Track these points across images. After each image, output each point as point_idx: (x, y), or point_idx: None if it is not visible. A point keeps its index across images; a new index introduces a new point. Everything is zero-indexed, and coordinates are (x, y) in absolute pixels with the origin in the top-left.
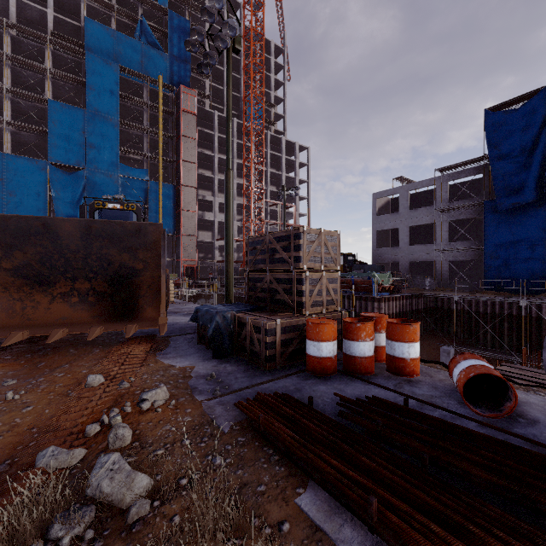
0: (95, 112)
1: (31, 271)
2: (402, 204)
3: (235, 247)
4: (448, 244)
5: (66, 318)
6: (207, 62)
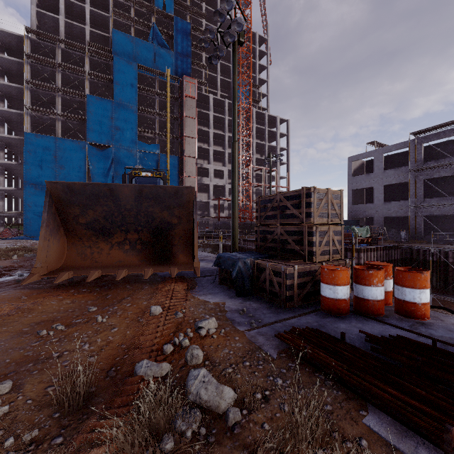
0: (120, 102)
1: (98, 225)
2: (376, 165)
3: (226, 206)
4: (422, 200)
5: (121, 261)
6: (217, 55)
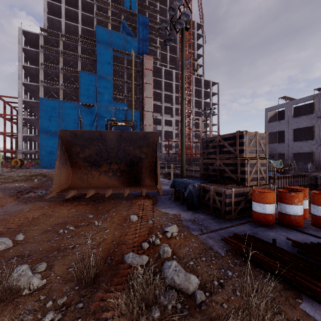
0: (101, 74)
1: (91, 159)
2: (287, 114)
3: (173, 145)
4: None
5: (107, 184)
6: (170, 38)
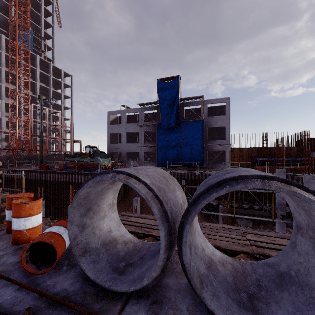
0: None
1: None
2: (123, 120)
3: (3, 137)
4: (143, 143)
5: None
6: None
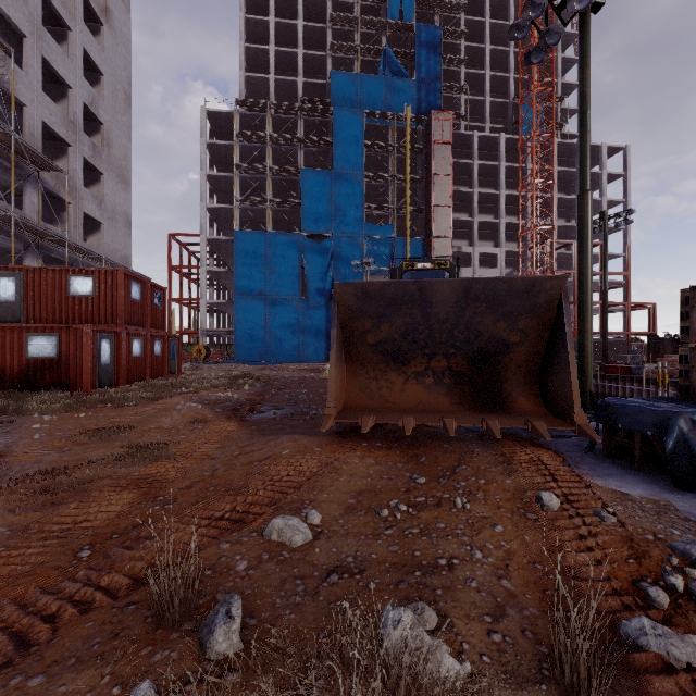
0: (342, 171)
1: (390, 346)
2: None
3: None
4: None
5: (424, 403)
6: (544, 44)
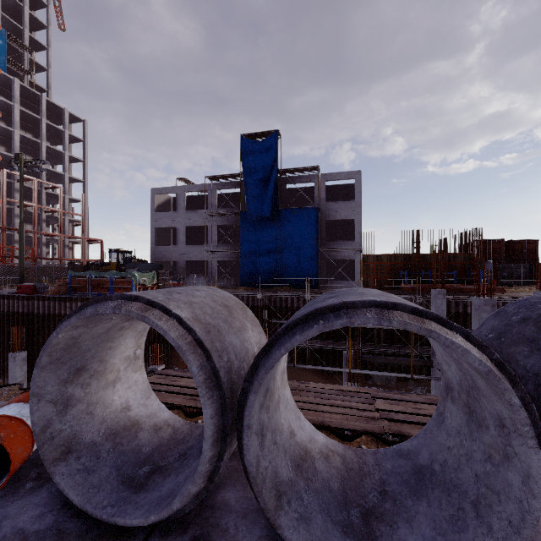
0: None
1: None
2: (179, 204)
3: None
4: (217, 246)
5: None
6: None
